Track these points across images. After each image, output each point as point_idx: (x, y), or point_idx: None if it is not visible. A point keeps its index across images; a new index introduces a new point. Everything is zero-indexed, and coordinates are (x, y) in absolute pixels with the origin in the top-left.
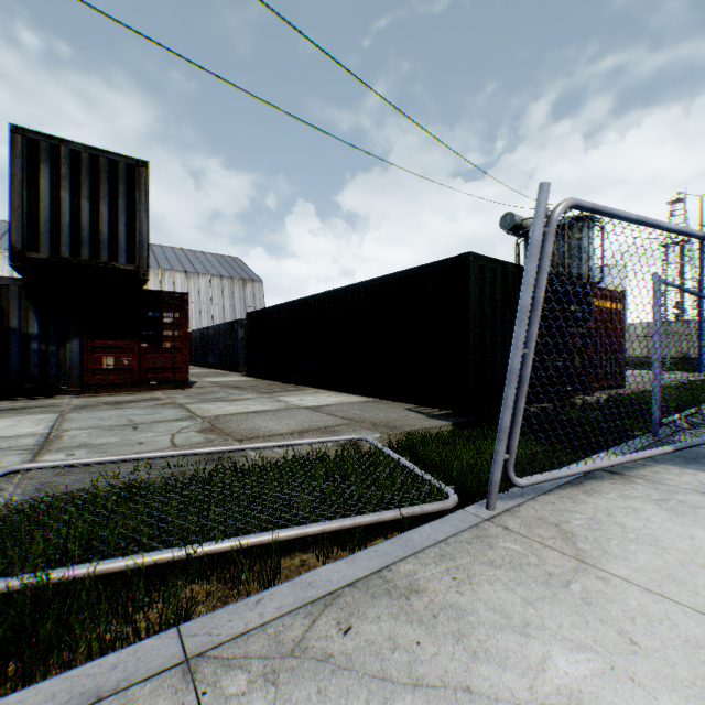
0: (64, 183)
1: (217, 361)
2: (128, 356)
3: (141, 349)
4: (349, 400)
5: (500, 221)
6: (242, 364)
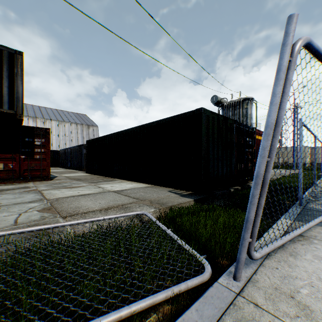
0: None
1: (72, 165)
2: (12, 163)
3: (21, 159)
4: (138, 186)
5: (211, 99)
6: (85, 166)
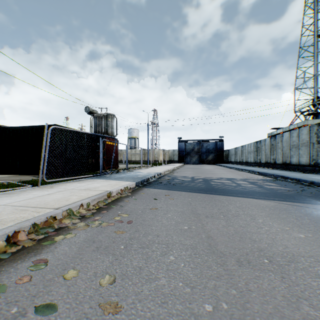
0: None
1: None
2: None
3: None
4: (4, 176)
5: (85, 109)
6: None
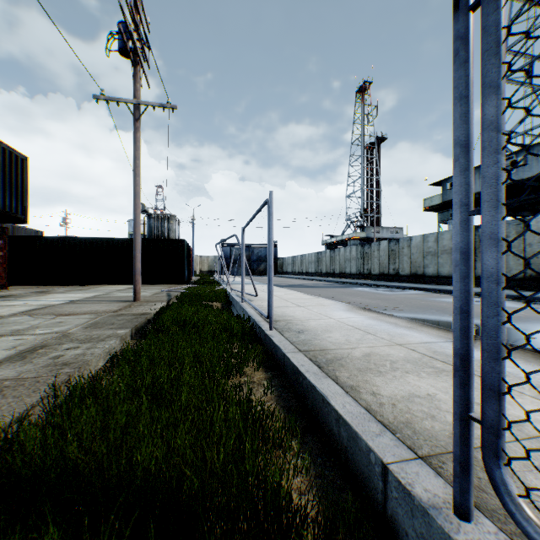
0: (1, 166)
1: None
2: None
3: None
4: None
5: None
6: None
